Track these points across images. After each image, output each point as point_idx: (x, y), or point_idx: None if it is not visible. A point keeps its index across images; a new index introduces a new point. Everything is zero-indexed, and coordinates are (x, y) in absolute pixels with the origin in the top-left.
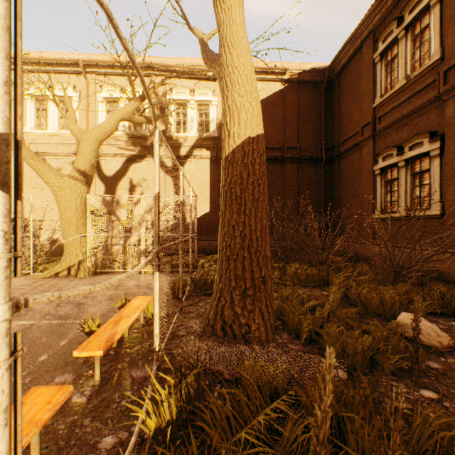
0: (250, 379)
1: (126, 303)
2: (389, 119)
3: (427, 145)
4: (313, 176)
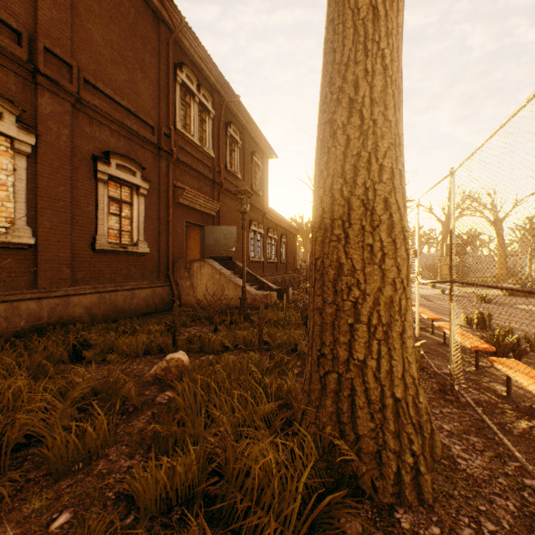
0: None
1: None
2: None
3: None
4: None
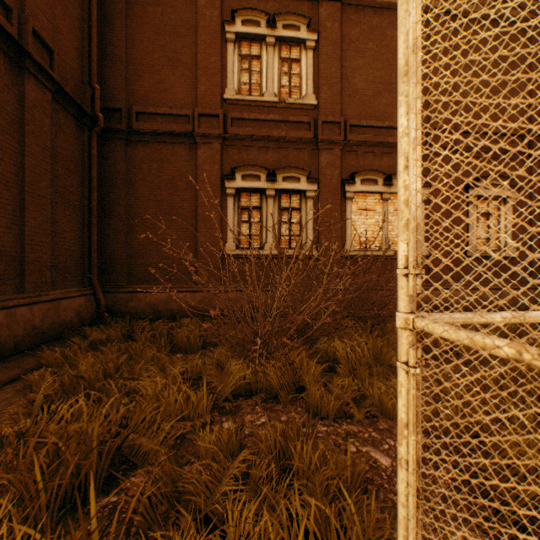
0: None
1: None
2: (252, 130)
3: (305, 184)
4: (75, 148)
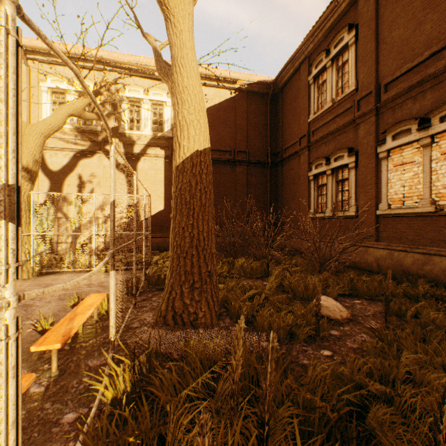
0: (194, 354)
1: (79, 302)
2: (320, 134)
3: (346, 158)
4: (260, 178)
